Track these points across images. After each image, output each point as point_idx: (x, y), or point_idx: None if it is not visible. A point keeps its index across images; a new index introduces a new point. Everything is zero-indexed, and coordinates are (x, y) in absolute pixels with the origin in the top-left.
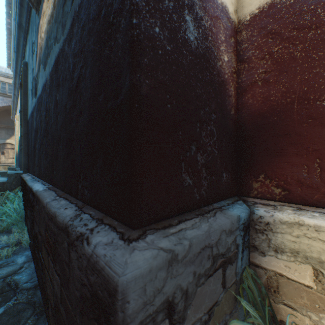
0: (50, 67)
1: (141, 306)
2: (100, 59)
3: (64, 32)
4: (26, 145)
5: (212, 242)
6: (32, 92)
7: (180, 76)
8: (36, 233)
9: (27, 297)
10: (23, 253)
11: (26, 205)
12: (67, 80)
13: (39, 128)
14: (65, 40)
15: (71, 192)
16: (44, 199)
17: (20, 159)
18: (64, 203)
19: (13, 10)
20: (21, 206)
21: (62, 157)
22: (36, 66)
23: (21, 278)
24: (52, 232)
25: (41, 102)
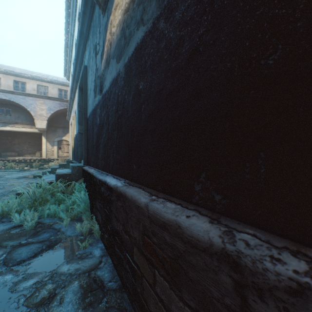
0: (125, 58)
1: None
2: (271, 0)
3: (162, 5)
4: (86, 141)
5: None
6: (94, 91)
7: None
8: (117, 230)
9: (116, 300)
10: (97, 244)
11: (92, 197)
12: (162, 62)
13: (106, 123)
14: (157, 18)
15: (174, 193)
16: (137, 198)
17: (75, 153)
18: (175, 208)
19: (70, 26)
20: (86, 197)
21: (150, 150)
22: (101, 65)
23: (103, 274)
24: (164, 243)
25: (109, 98)
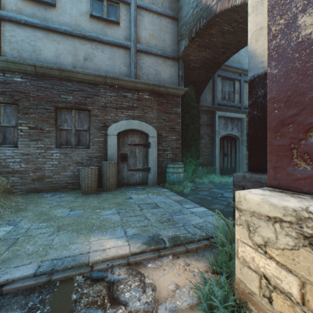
0: None
1: (236, 181)
2: None
3: None
4: None
5: (262, 182)
6: None
7: (265, 121)
8: None
9: None
10: None
11: None
12: None
13: None
14: None
15: None
16: None
17: None
18: None
19: None
20: None
21: None
22: None
23: None
24: None
25: None
